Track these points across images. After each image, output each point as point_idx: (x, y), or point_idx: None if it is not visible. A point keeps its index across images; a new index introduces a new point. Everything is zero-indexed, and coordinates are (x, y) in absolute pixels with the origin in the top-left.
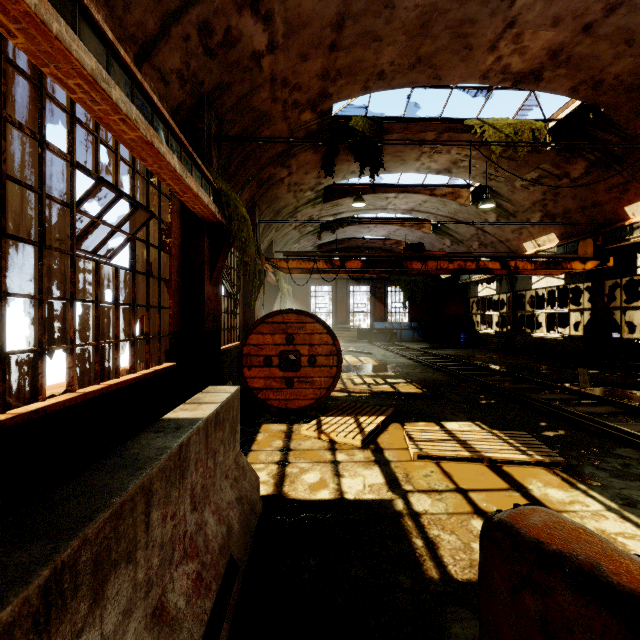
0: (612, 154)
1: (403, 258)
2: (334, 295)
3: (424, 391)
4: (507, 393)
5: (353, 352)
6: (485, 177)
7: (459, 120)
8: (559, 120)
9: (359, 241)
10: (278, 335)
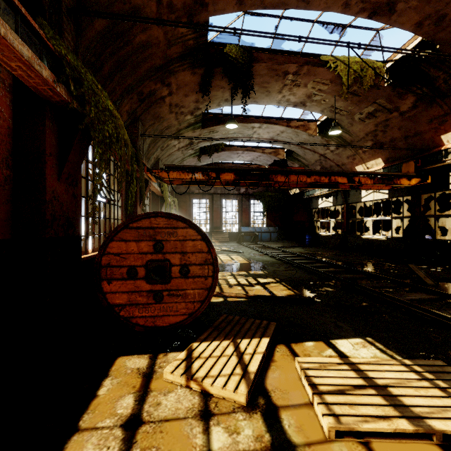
0: (437, 89)
1: (269, 172)
2: (211, 206)
3: (295, 292)
4: (374, 294)
5: (226, 251)
6: (331, 111)
7: (316, 55)
8: (396, 60)
9: (230, 165)
10: (144, 242)
